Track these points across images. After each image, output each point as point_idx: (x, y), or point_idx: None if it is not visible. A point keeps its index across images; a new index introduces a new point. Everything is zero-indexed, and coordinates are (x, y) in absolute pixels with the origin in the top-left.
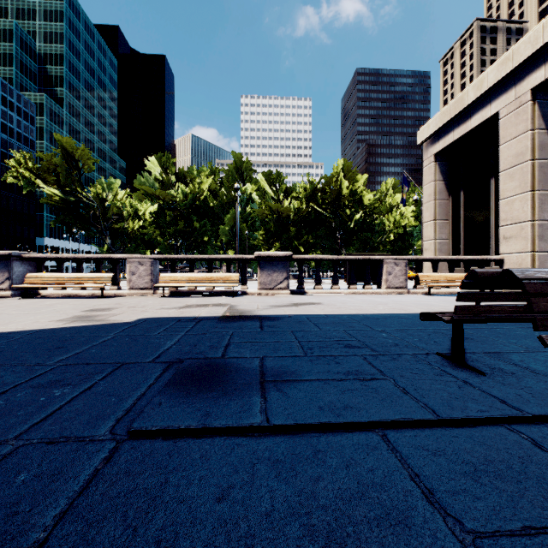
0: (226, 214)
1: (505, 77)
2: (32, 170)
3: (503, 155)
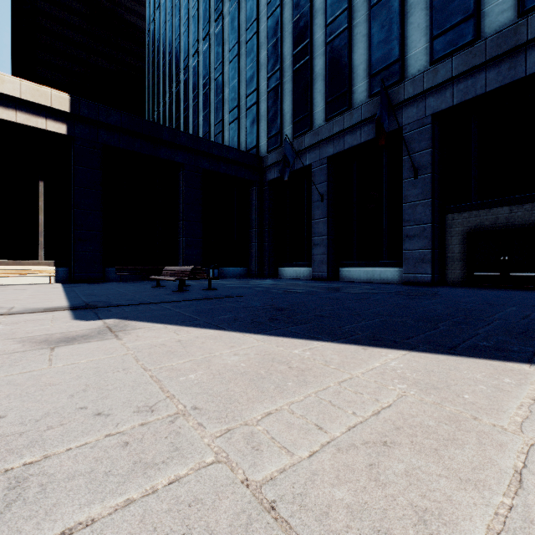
0: None
1: None
2: None
3: None
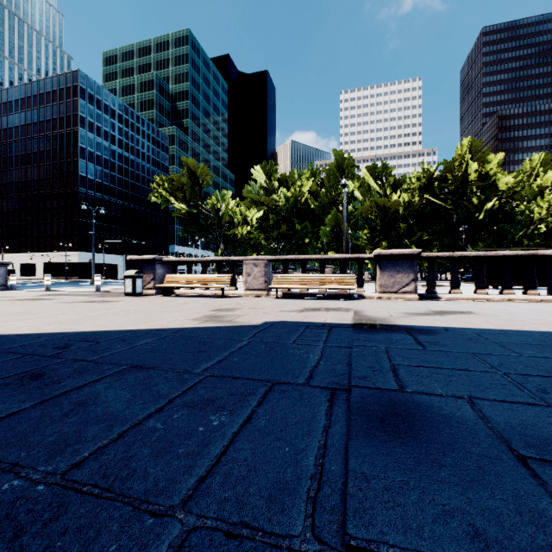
0: (327, 215)
1: None
2: (167, 190)
3: None
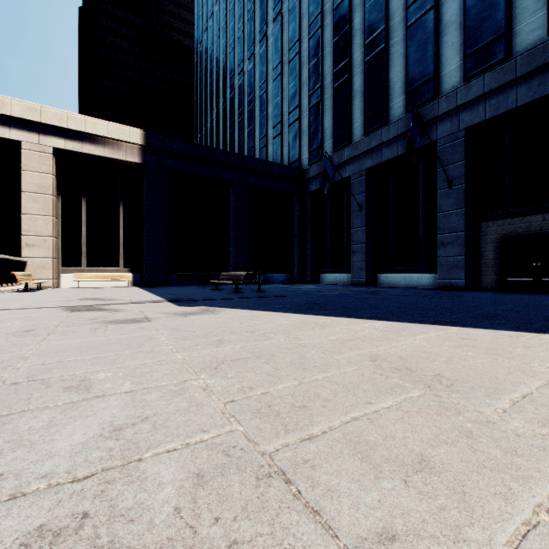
0: None
1: (32, 121)
2: None
3: (27, 179)
